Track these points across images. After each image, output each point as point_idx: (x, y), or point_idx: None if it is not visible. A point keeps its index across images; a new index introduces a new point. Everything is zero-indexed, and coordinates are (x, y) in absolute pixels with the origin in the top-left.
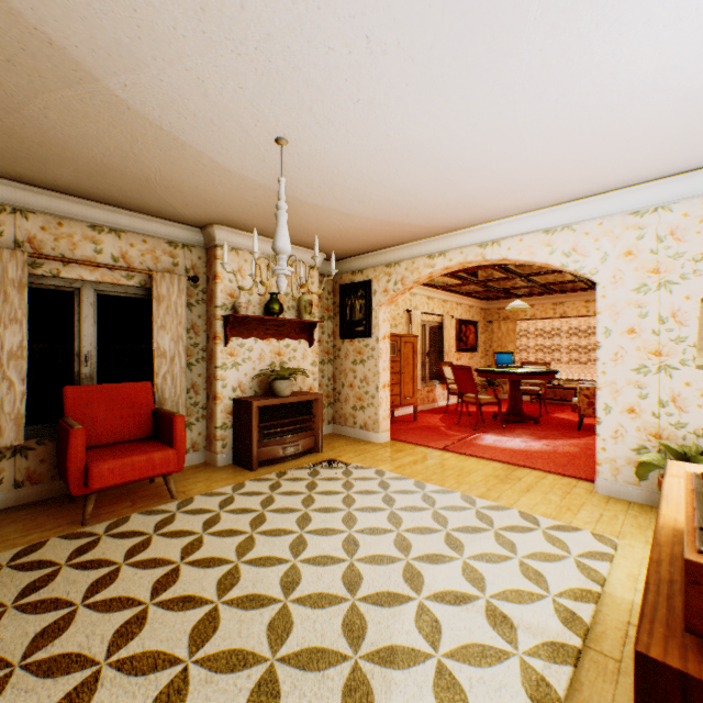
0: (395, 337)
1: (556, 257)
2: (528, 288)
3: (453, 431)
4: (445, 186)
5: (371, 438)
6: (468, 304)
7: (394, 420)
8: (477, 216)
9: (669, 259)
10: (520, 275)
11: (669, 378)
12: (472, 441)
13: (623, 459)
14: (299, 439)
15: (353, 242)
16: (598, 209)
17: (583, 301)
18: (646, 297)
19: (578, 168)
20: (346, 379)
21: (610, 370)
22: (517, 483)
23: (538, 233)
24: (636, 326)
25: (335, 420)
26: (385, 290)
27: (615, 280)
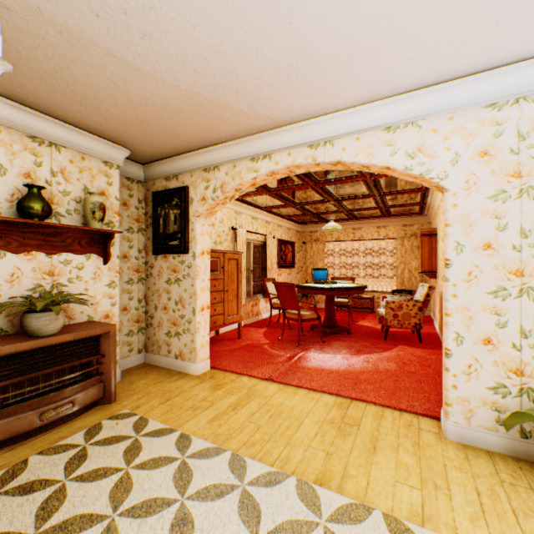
0: (219, 254)
1: (399, 159)
2: (338, 213)
3: (277, 349)
4: (275, 13)
5: (188, 370)
6: (287, 227)
7: (219, 338)
8: (310, 103)
9: (533, 160)
10: (335, 198)
11: (533, 303)
12: (297, 362)
13: (478, 399)
14: (74, 393)
15: (159, 132)
16: (450, 99)
17: (376, 227)
18: (505, 205)
19: (460, 8)
20: (160, 301)
21: (462, 293)
22: (359, 434)
23: (378, 130)
24: (493, 241)
25: (147, 347)
26: (202, 198)
27: (469, 186)
